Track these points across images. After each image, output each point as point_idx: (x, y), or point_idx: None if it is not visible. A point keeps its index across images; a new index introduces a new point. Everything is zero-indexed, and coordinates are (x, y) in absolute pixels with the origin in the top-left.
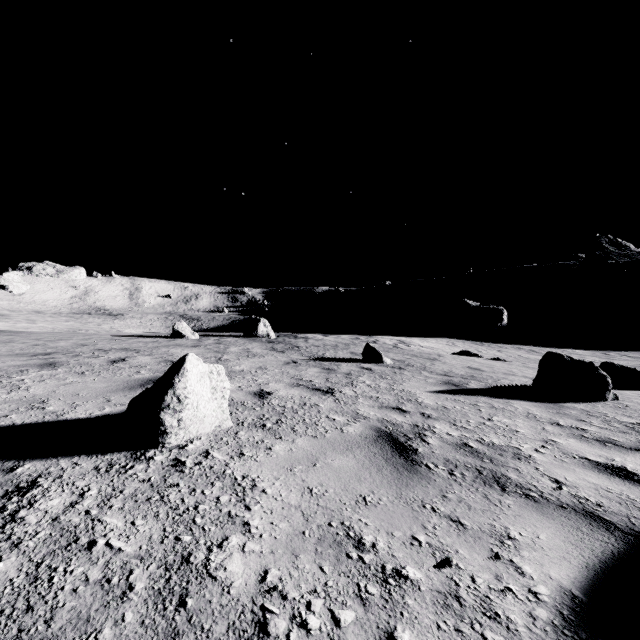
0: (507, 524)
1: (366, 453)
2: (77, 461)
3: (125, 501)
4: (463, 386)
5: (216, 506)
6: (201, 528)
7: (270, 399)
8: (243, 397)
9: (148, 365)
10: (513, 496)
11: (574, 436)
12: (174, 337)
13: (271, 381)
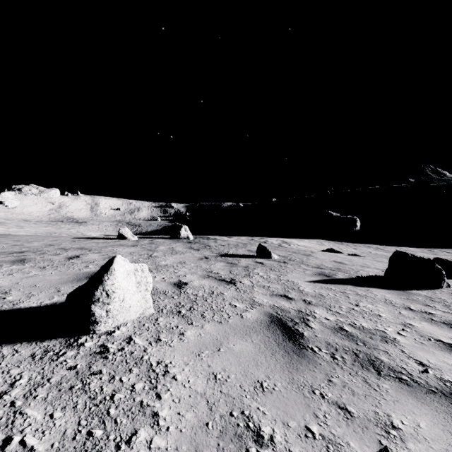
0: (388, 411)
1: (261, 337)
2: (18, 348)
3: (50, 390)
4: (332, 276)
5: (130, 395)
6: (113, 420)
7: (186, 289)
8: (165, 287)
9: (96, 261)
10: (388, 380)
11: (425, 319)
12: (119, 239)
13: (188, 273)
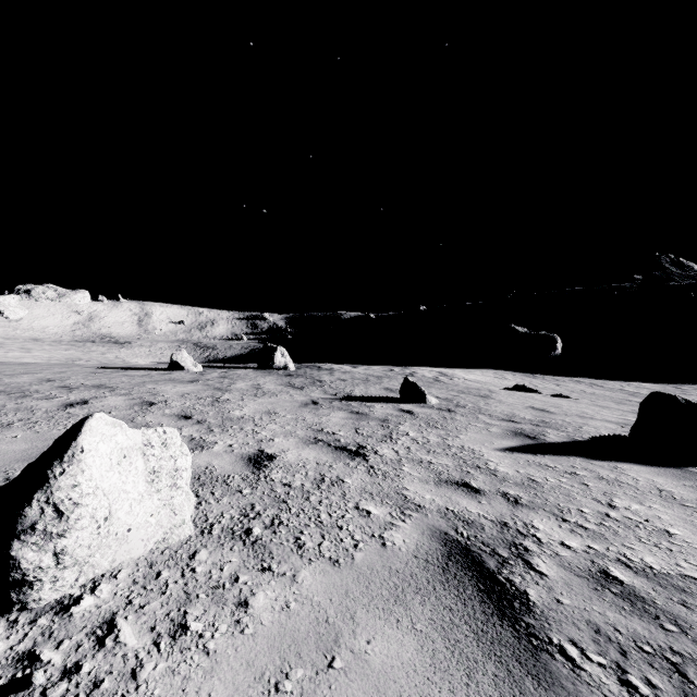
0: None
1: (434, 611)
2: None
3: None
4: (540, 439)
5: None
6: None
7: (270, 469)
8: (229, 466)
9: (114, 410)
10: None
11: None
12: (172, 369)
13: (278, 434)
